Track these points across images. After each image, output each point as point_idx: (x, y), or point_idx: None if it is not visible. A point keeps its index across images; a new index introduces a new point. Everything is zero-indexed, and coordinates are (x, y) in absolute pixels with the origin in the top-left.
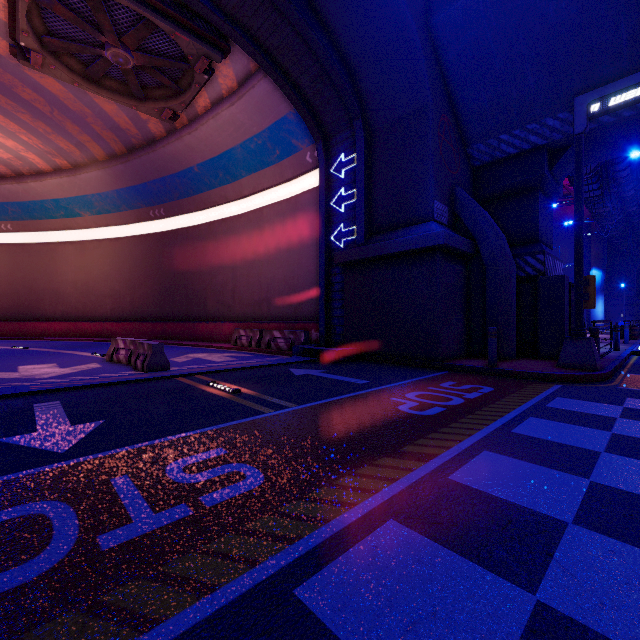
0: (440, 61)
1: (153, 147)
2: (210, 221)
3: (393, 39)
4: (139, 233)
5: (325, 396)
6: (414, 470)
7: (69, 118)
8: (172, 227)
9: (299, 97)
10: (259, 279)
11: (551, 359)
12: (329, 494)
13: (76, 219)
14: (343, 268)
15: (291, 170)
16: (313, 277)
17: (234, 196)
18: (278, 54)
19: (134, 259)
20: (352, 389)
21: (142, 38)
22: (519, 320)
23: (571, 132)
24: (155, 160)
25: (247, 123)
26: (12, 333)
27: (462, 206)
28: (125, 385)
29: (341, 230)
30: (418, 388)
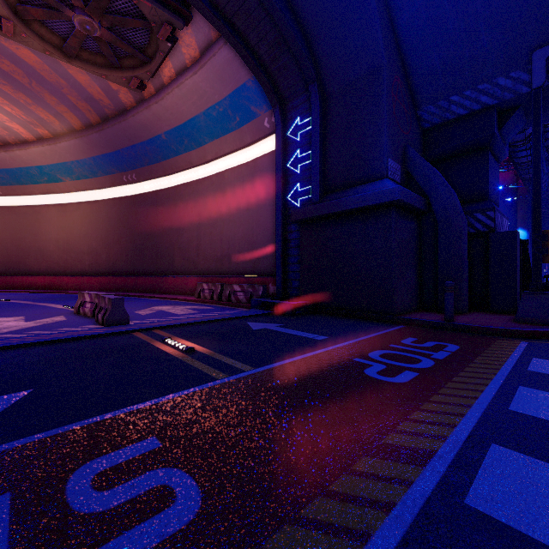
0: (394, 24)
1: (124, 116)
2: (177, 185)
3: (348, 1)
4: (114, 196)
5: (283, 356)
6: (411, 484)
7: (46, 89)
8: (143, 191)
9: (257, 63)
10: (221, 237)
11: (503, 313)
12: (296, 543)
13: (58, 184)
14: (299, 225)
15: (250, 135)
16: (270, 235)
17: (198, 161)
18: (237, 20)
19: (109, 220)
20: (311, 347)
21: (107, 5)
22: (469, 275)
23: (523, 91)
24: (126, 129)
25: (209, 91)
26: (1, 286)
27: (414, 165)
28: (78, 341)
29: (297, 190)
30: (380, 346)
